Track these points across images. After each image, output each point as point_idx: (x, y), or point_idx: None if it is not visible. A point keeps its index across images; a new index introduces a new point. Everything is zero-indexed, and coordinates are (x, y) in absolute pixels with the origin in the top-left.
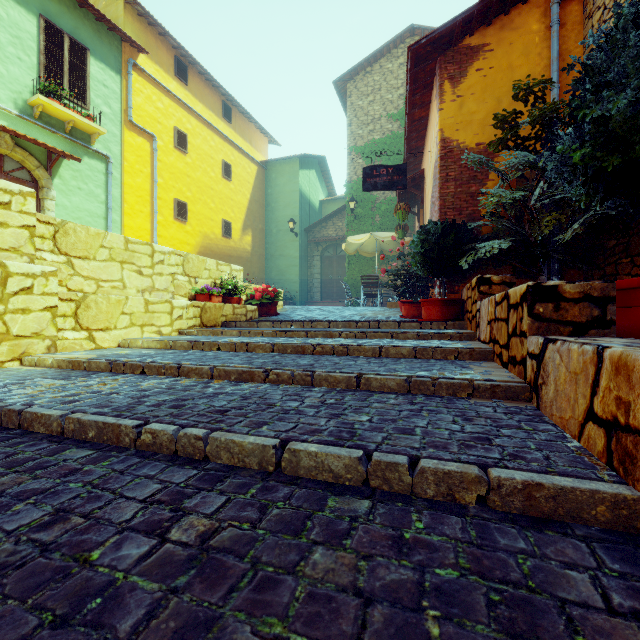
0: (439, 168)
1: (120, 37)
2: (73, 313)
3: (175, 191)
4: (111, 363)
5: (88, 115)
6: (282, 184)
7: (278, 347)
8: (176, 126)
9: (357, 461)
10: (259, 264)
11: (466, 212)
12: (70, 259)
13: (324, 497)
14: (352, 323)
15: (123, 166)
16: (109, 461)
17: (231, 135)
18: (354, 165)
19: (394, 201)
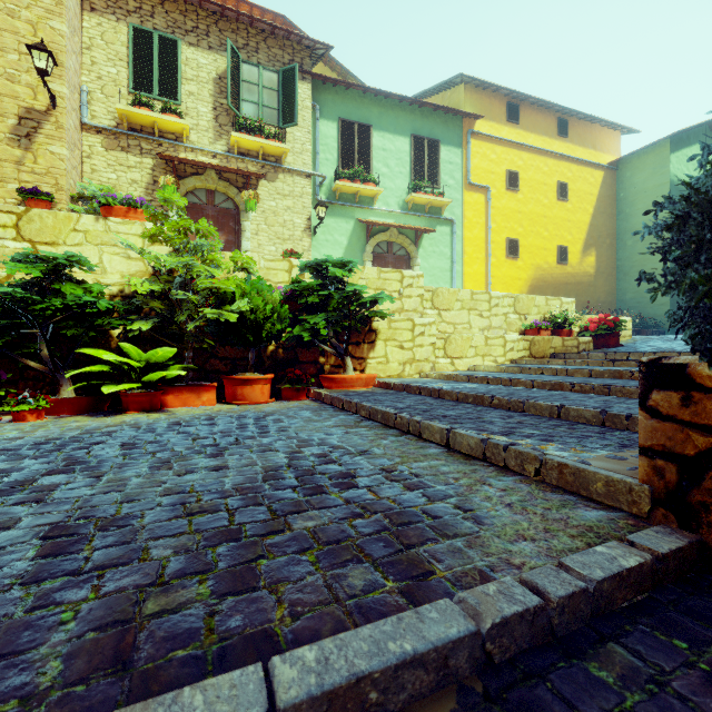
0: None
1: (461, 116)
2: (443, 347)
3: (507, 231)
4: (468, 377)
5: (439, 193)
6: (641, 181)
7: (595, 372)
8: (507, 169)
9: (598, 413)
10: (606, 287)
11: None
12: (439, 312)
13: (577, 424)
14: None
15: (463, 224)
16: (480, 408)
17: (567, 150)
18: None
19: None
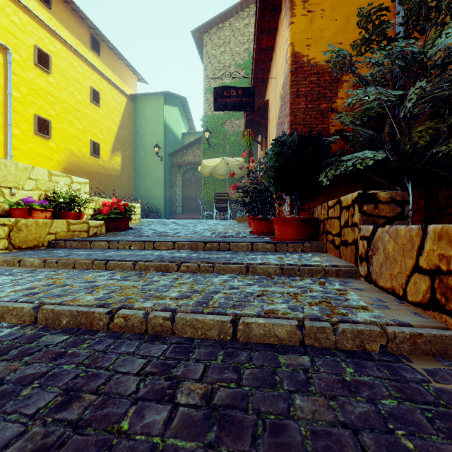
0: (290, 83)
1: None
2: None
3: (35, 107)
4: None
5: None
6: (149, 115)
7: (44, 314)
8: (36, 44)
9: None
10: (128, 182)
11: (316, 129)
12: None
13: None
14: (199, 244)
15: None
16: None
17: (100, 66)
18: (209, 103)
19: (241, 134)
